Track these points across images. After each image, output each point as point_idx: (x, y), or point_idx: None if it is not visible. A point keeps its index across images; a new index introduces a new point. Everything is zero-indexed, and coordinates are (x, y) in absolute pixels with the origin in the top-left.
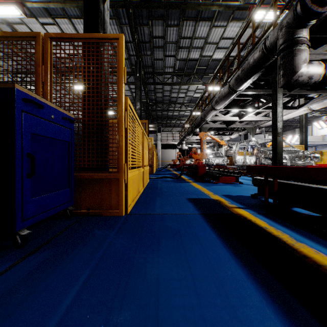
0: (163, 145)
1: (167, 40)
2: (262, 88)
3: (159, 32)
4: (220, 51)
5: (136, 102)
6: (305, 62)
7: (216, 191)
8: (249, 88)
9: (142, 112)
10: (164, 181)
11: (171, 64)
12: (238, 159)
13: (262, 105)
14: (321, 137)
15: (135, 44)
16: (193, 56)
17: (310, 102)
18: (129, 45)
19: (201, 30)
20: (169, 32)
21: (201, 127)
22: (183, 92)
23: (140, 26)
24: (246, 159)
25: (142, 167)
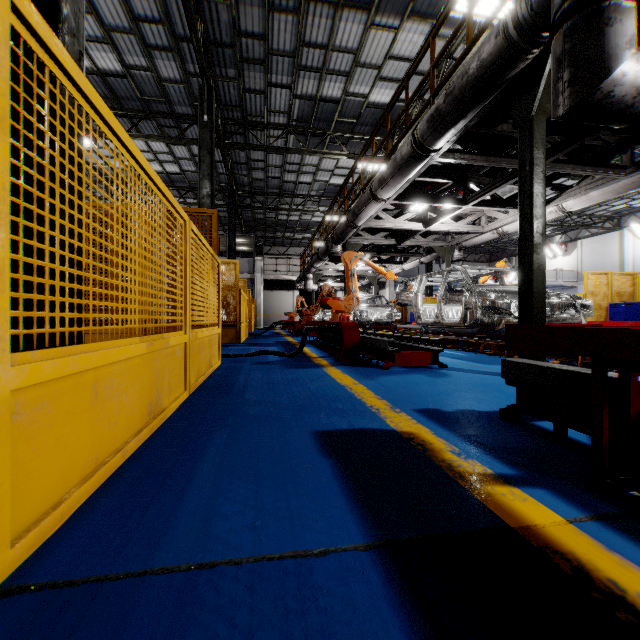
0: (268, 283)
1: (272, 45)
2: (482, 153)
3: (255, 23)
4: (385, 87)
5: (200, 179)
6: (633, 44)
7: (396, 395)
8: (454, 151)
9: (223, 212)
10: (259, 363)
11: (282, 106)
12: (424, 310)
13: (474, 197)
14: (555, 272)
15: (197, 42)
16: (330, 93)
17: (564, 195)
18: (184, 48)
19: (347, 33)
20: (278, 27)
21: (346, 243)
22: (308, 171)
23: (208, 2)
24: (441, 311)
25: (182, 330)
